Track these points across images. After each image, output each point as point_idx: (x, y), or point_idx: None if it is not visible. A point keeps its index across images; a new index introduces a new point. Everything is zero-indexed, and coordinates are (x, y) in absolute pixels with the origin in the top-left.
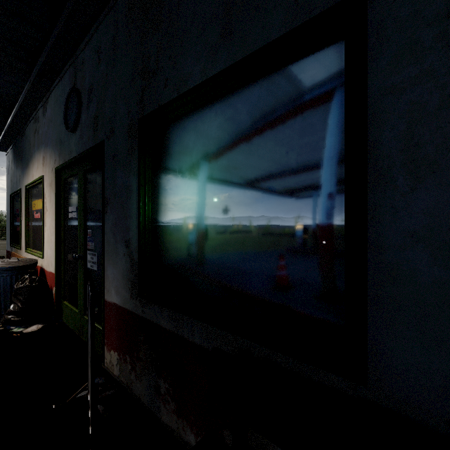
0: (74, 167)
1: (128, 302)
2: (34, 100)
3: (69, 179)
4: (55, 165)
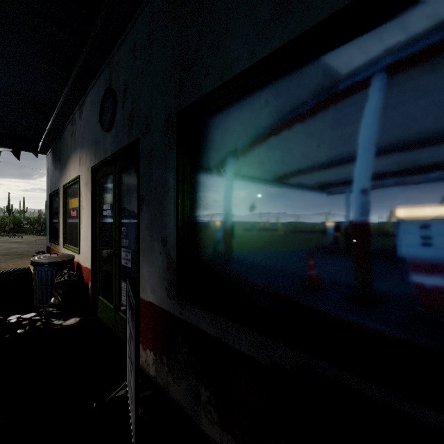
0: (108, 166)
1: (165, 302)
2: (72, 103)
3: (104, 178)
4: (91, 165)
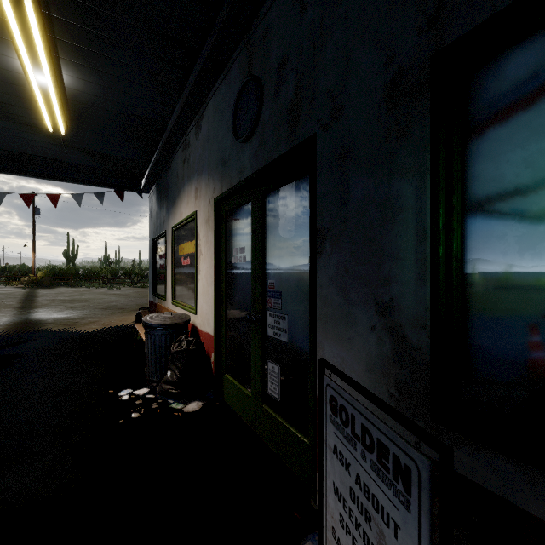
0: (243, 193)
1: (386, 419)
2: (186, 120)
3: (234, 211)
4: (215, 195)
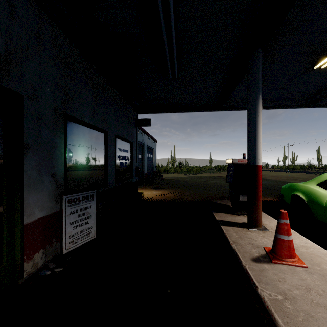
0: None
1: (54, 208)
2: None
3: None
4: None
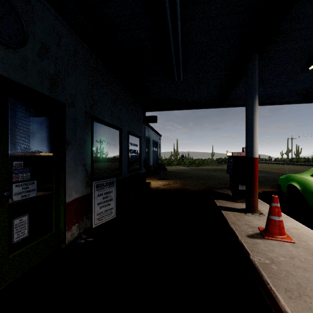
0: None
1: (85, 191)
2: None
3: None
4: None
